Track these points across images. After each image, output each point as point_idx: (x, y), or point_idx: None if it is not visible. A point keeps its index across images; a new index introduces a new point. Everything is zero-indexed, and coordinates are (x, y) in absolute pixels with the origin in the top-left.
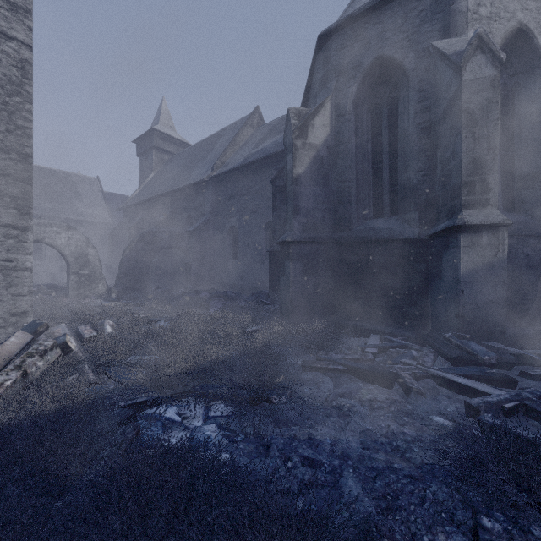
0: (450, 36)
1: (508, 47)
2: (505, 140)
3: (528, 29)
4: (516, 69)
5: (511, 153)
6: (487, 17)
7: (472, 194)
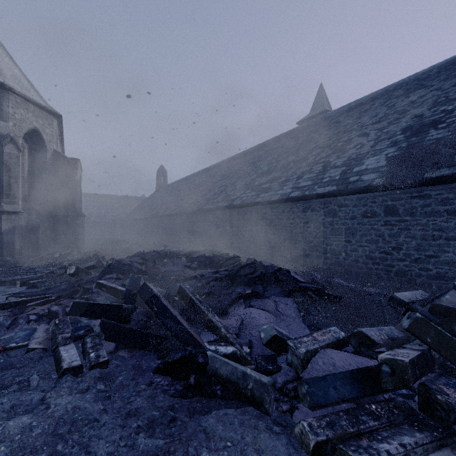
0: (0, 120)
1: (31, 133)
2: (31, 171)
3: (39, 130)
4: (36, 143)
5: (34, 177)
6: (19, 119)
7: (8, 199)
